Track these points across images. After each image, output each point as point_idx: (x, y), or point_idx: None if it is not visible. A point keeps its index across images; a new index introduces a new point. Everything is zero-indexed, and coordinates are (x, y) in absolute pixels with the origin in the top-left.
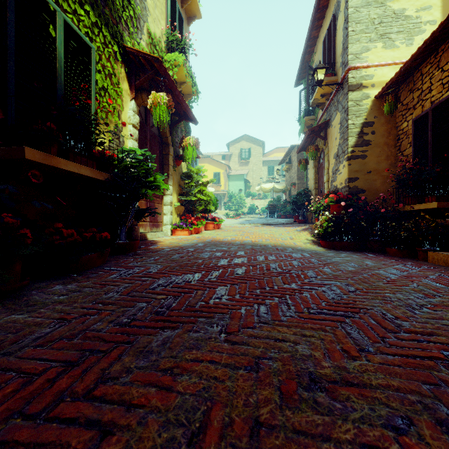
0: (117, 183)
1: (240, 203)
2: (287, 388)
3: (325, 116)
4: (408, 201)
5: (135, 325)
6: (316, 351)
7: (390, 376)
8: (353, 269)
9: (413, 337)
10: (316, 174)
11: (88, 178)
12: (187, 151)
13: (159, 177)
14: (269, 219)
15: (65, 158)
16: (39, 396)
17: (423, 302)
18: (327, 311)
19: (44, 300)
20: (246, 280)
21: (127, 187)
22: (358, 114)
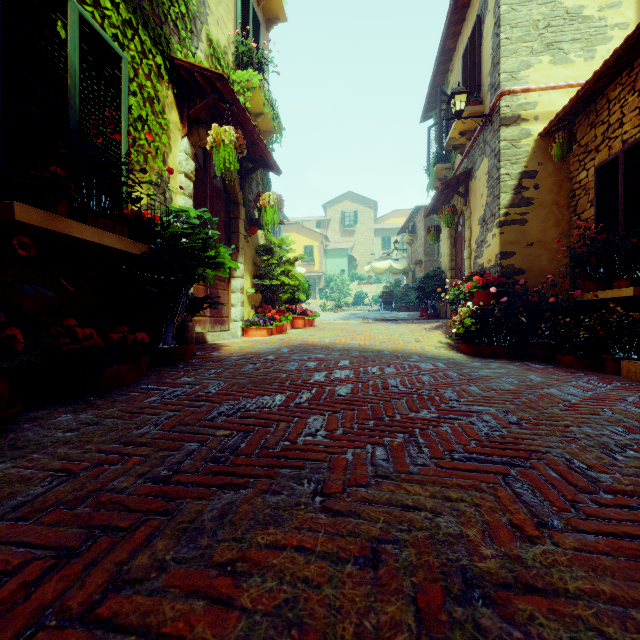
0: (160, 259)
1: (343, 290)
2: (427, 599)
3: (466, 164)
4: (589, 287)
5: (179, 482)
6: (469, 528)
7: (595, 573)
8: (511, 386)
9: (621, 501)
10: (453, 247)
11: (116, 251)
12: (266, 213)
13: (224, 251)
14: (383, 312)
15: (80, 220)
16: (4, 617)
17: (625, 440)
18: (481, 455)
19: (41, 439)
20: (353, 405)
21: (175, 265)
22: (514, 159)
